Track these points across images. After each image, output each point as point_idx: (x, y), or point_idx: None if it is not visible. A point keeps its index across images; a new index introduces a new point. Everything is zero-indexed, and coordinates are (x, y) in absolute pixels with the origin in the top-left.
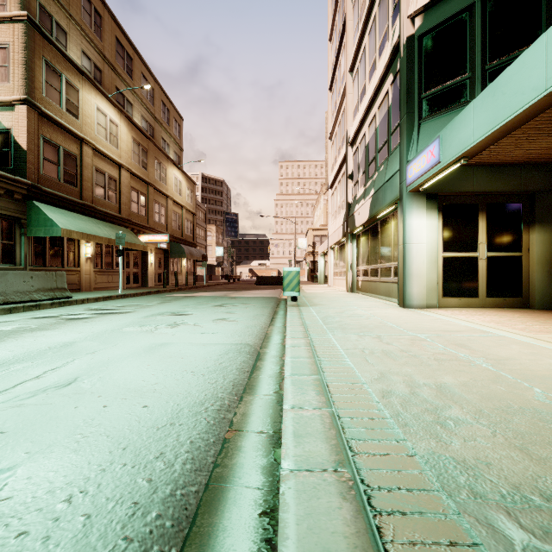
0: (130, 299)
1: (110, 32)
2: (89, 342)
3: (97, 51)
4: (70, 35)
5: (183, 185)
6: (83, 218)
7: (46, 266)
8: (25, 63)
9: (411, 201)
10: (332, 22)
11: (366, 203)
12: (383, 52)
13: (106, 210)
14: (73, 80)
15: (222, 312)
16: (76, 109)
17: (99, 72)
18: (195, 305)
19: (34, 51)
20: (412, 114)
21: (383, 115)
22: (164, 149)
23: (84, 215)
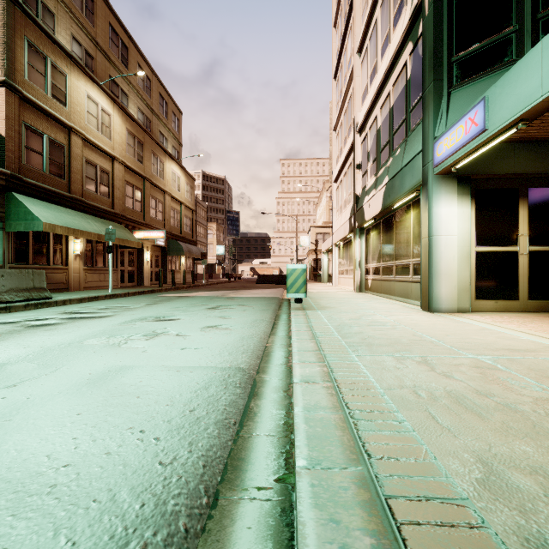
0: (118, 300)
1: (103, 18)
2: (24, 365)
3: (88, 37)
4: (58, 18)
5: (181, 180)
6: (70, 212)
7: (28, 264)
8: (4, 42)
9: (439, 185)
10: (337, 6)
11: (378, 193)
12: (399, 20)
13: (97, 204)
14: (60, 64)
15: (215, 317)
16: (63, 95)
17: (91, 60)
18: (186, 307)
19: (14, 29)
20: (440, 81)
21: (399, 91)
22: (162, 143)
23: (73, 209)
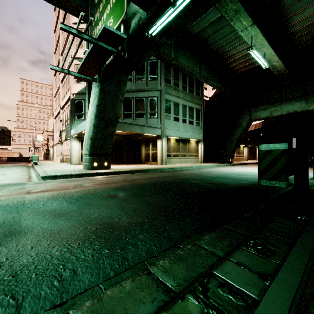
0: None
1: None
2: None
3: None
4: None
5: None
6: None
7: None
8: None
9: (72, 138)
10: (55, 49)
11: (65, 133)
12: (69, 91)
13: None
14: None
15: (8, 168)
16: None
17: None
18: None
19: None
20: (73, 117)
21: (69, 110)
22: None
23: None
